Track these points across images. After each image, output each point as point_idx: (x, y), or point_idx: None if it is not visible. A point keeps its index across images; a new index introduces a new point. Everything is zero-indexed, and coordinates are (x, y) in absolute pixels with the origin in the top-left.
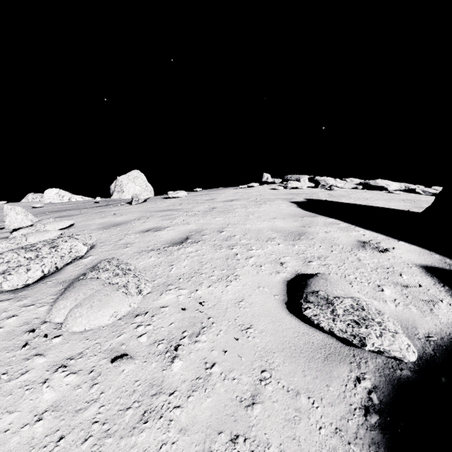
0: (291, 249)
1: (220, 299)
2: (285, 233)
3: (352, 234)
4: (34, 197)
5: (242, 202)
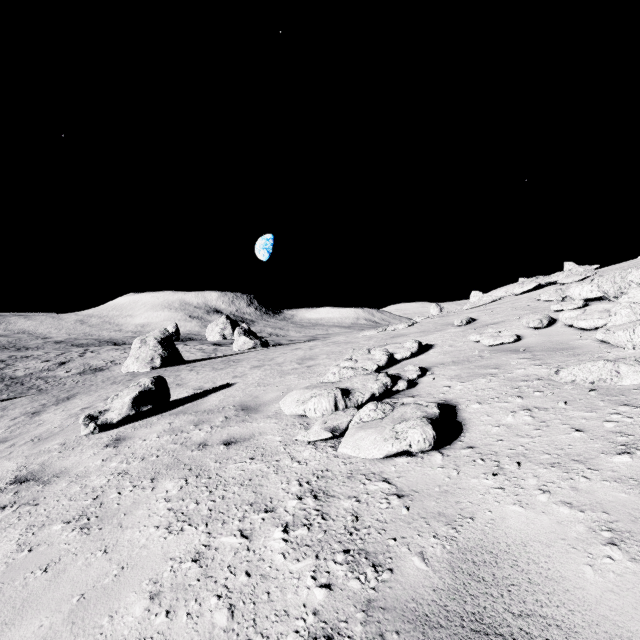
0: None
1: None
2: None
3: None
4: None
5: None
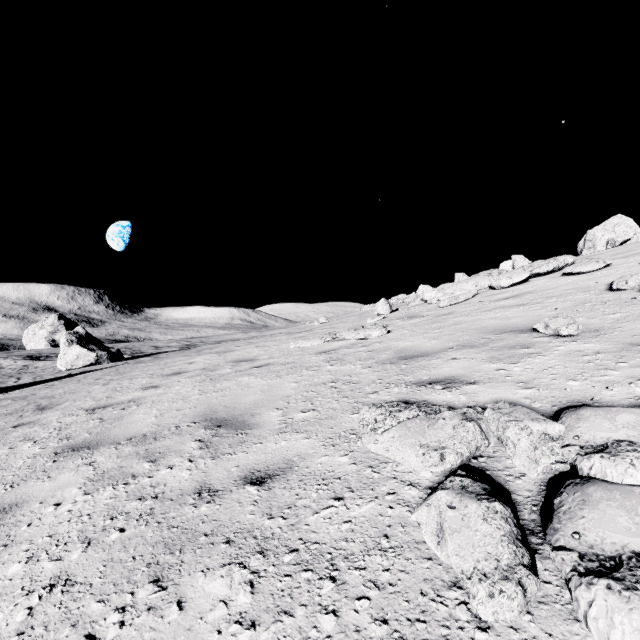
0: None
1: None
2: None
3: None
4: None
5: None
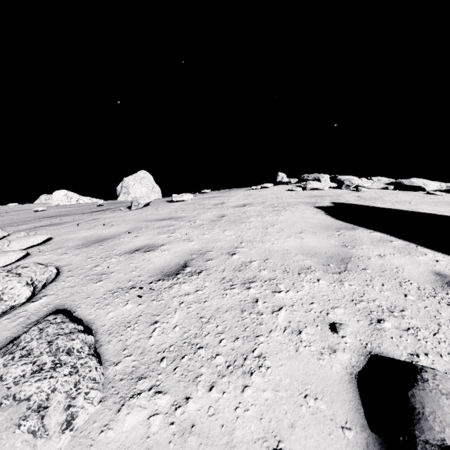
0: (340, 291)
1: (232, 437)
2: (322, 258)
3: (419, 259)
4: (46, 198)
5: (257, 207)
